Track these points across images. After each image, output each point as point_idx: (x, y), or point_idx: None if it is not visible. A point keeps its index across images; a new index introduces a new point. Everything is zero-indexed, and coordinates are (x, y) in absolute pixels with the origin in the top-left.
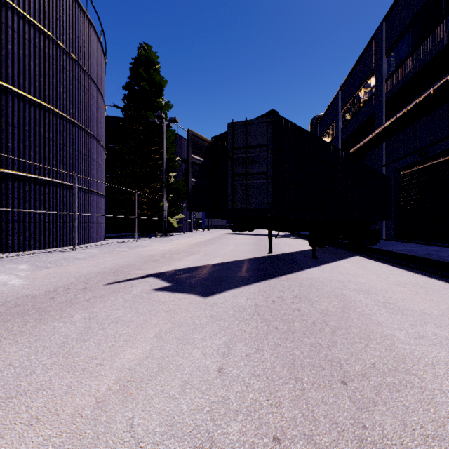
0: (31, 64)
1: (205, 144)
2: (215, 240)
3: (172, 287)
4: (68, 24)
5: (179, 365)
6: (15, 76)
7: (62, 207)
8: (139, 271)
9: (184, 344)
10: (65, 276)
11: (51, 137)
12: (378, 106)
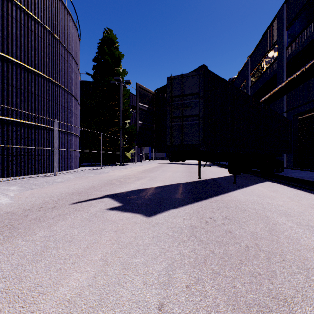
0: (25, 42)
1: (149, 95)
2: (158, 168)
3: (122, 207)
4: (52, 13)
5: (119, 297)
6: (14, 50)
7: (47, 144)
8: (99, 192)
9: (127, 269)
10: (42, 196)
11: (40, 94)
12: (280, 68)
